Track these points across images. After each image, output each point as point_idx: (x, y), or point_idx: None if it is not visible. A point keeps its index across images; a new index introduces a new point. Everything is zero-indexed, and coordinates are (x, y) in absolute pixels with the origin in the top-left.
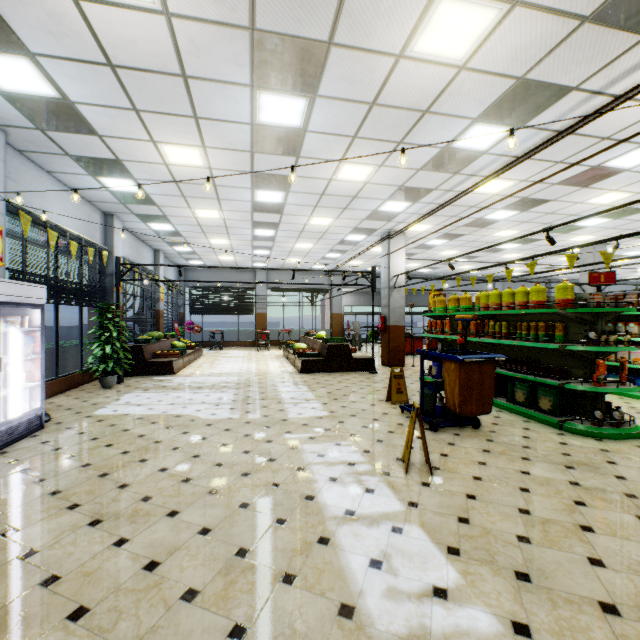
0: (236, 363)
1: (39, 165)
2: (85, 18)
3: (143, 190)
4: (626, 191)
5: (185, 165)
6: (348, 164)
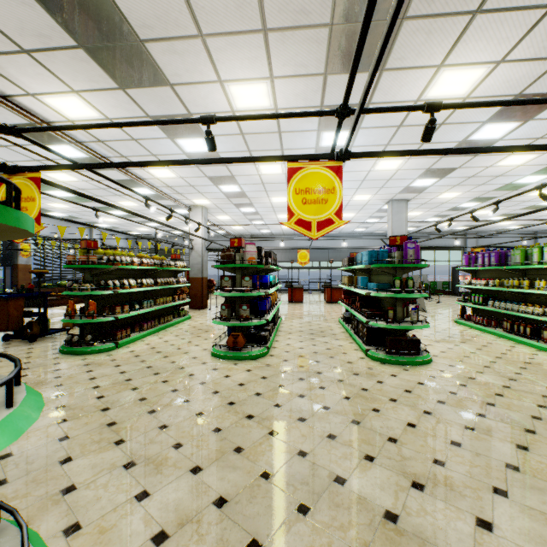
0: None
1: None
2: None
3: None
4: (268, 163)
5: None
6: (47, 173)
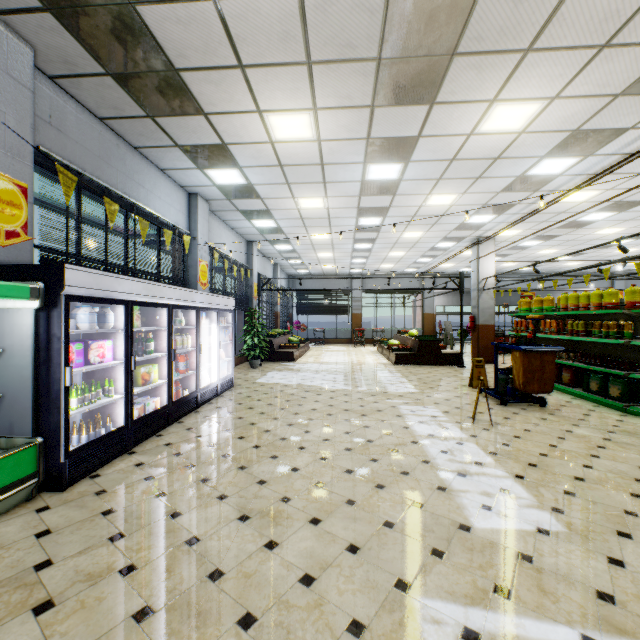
0: (339, 356)
1: (219, 217)
2: (274, 149)
3: (278, 225)
4: None
5: (311, 208)
6: (435, 195)
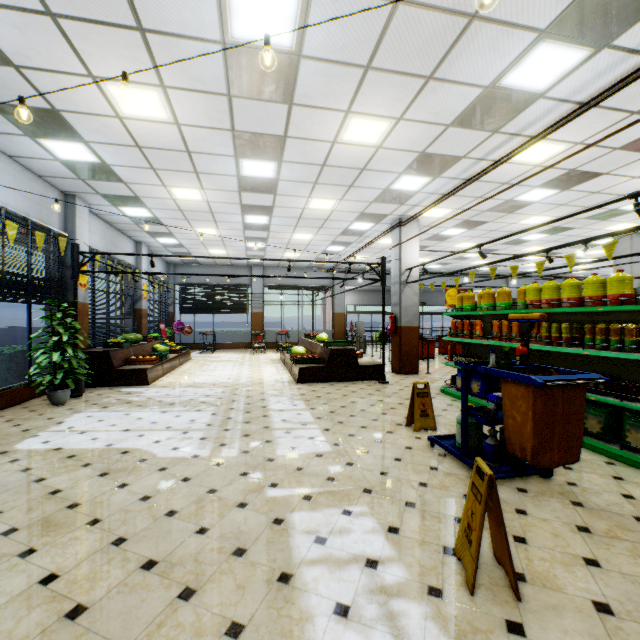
0: (225, 369)
1: None
2: None
3: (101, 159)
4: None
5: (144, 119)
6: (357, 117)
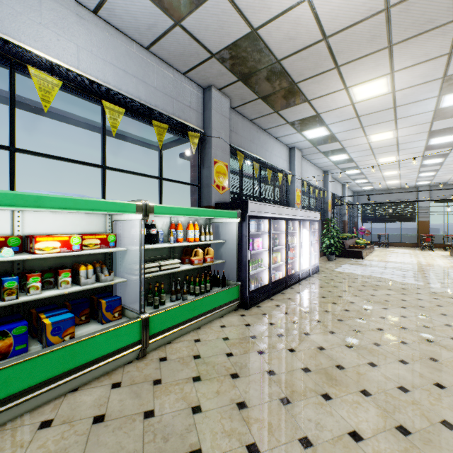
0: (404, 257)
1: (306, 159)
2: (353, 108)
3: (349, 157)
4: None
5: (380, 140)
6: None
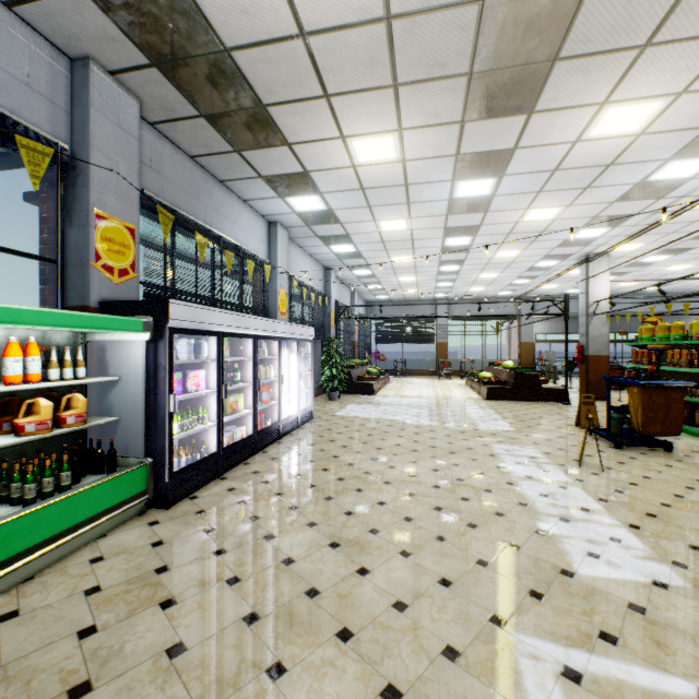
0: (422, 389)
1: (297, 244)
2: (356, 173)
3: (357, 250)
4: None
5: (393, 230)
6: (534, 209)
